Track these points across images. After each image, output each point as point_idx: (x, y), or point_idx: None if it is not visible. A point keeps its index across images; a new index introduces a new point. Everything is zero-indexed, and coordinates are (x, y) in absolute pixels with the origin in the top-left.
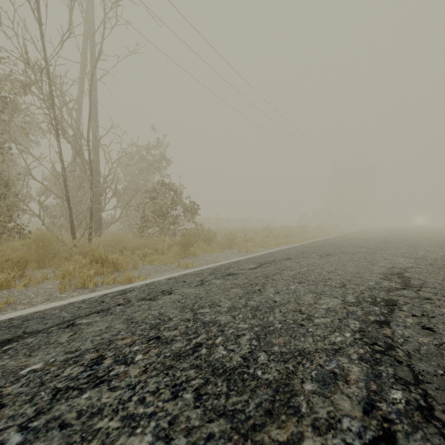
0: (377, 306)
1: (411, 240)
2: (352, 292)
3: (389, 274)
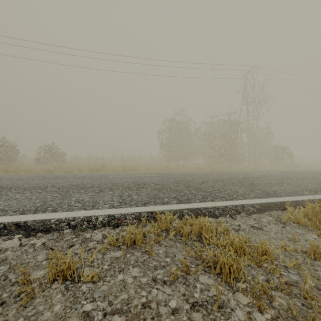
0: None
1: None
2: None
3: None
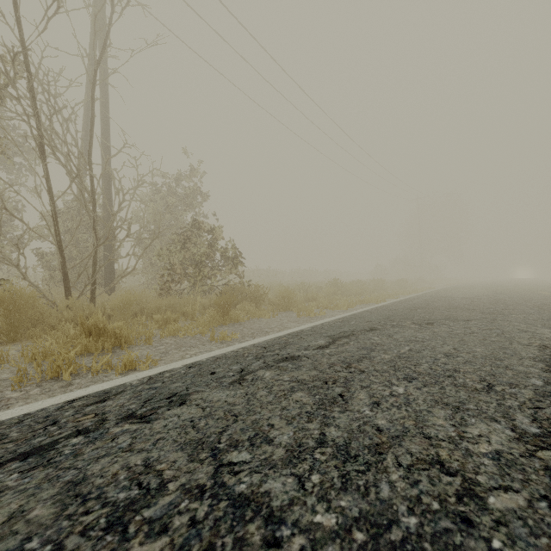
0: None
1: (532, 299)
2: (517, 404)
3: None
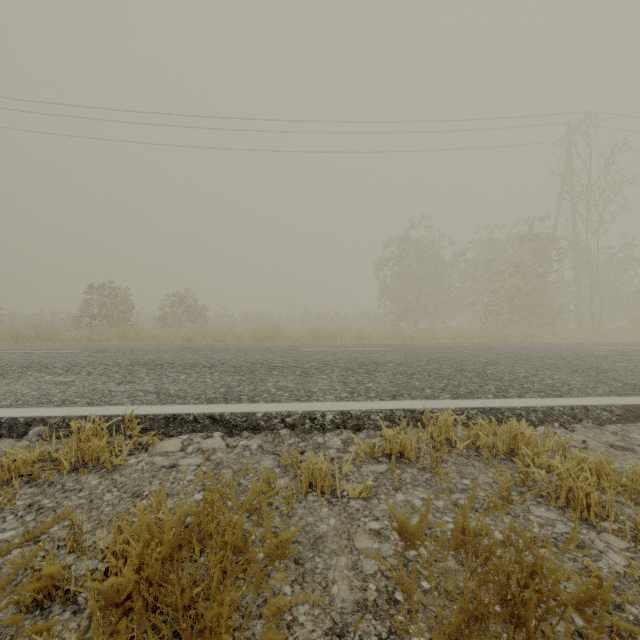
0: None
1: None
2: None
3: None
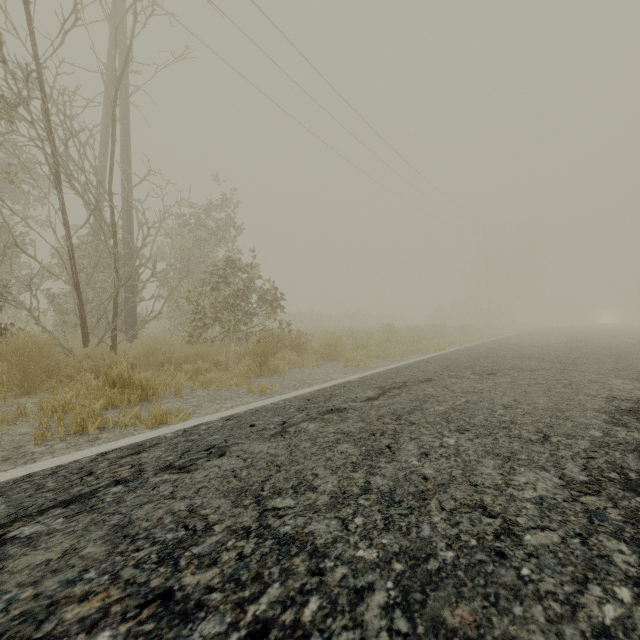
0: (639, 494)
1: (611, 347)
2: (570, 455)
3: (616, 413)
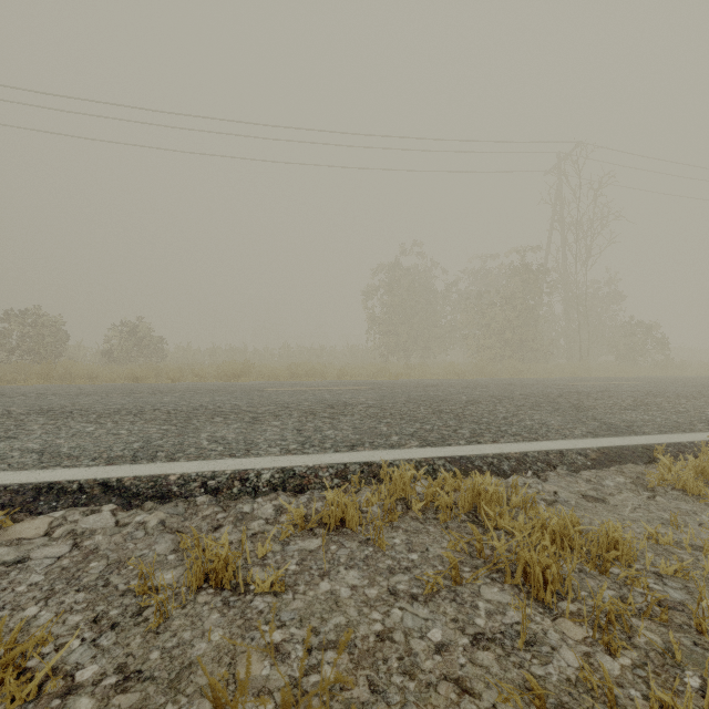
0: None
1: None
2: None
3: None
